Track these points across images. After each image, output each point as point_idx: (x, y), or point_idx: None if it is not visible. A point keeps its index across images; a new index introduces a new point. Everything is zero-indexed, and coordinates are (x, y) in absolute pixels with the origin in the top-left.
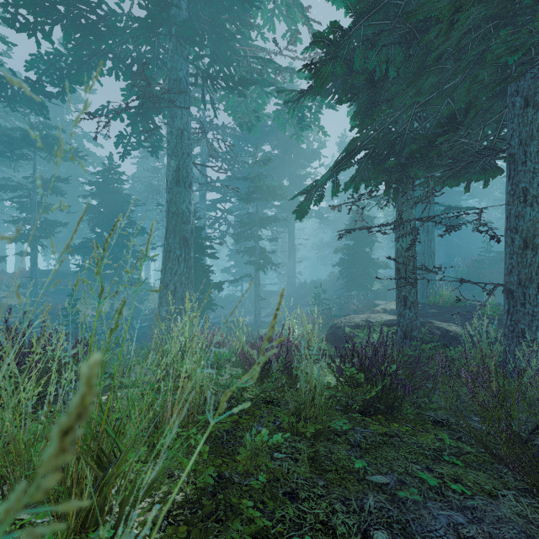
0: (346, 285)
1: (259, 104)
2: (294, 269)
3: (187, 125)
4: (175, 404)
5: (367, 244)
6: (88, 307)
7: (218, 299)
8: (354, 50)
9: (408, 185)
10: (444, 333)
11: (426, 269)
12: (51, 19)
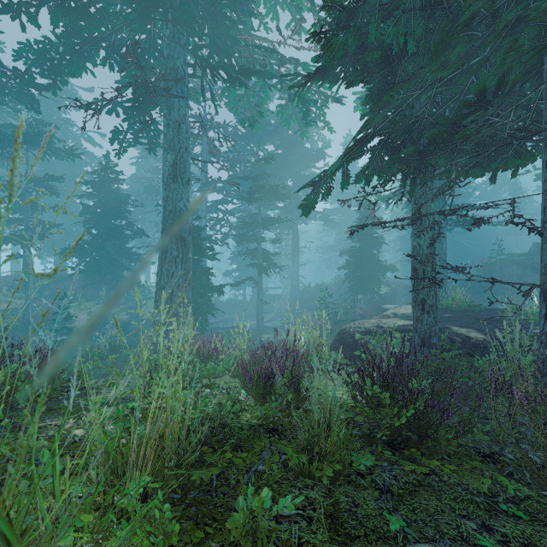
0: (352, 288)
1: (262, 98)
2: (298, 273)
3: (185, 118)
4: (143, 444)
5: (374, 246)
6: (84, 312)
7: (220, 303)
8: (367, 24)
9: (429, 174)
10: (464, 339)
11: (451, 267)
12: (37, 0)
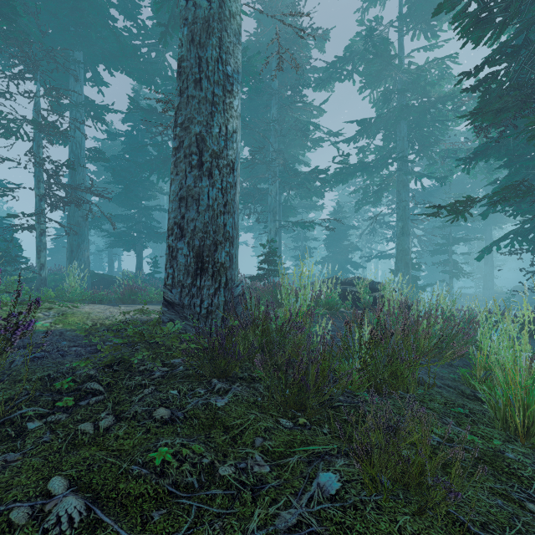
0: None
1: (453, 167)
2: (491, 274)
3: (407, 202)
4: None
5: None
6: None
7: None
8: None
9: (534, 251)
10: None
11: None
12: (349, 175)
